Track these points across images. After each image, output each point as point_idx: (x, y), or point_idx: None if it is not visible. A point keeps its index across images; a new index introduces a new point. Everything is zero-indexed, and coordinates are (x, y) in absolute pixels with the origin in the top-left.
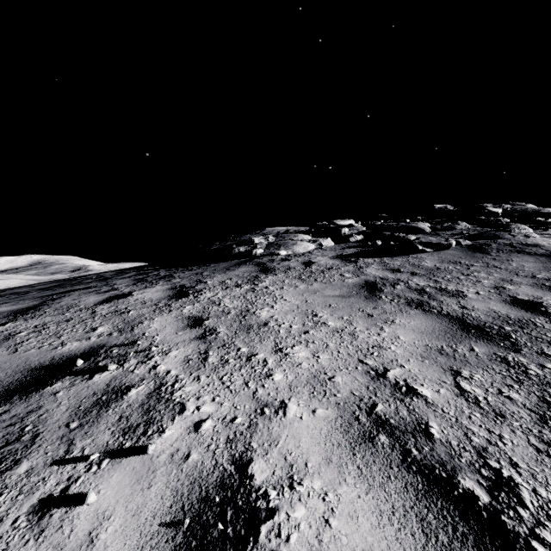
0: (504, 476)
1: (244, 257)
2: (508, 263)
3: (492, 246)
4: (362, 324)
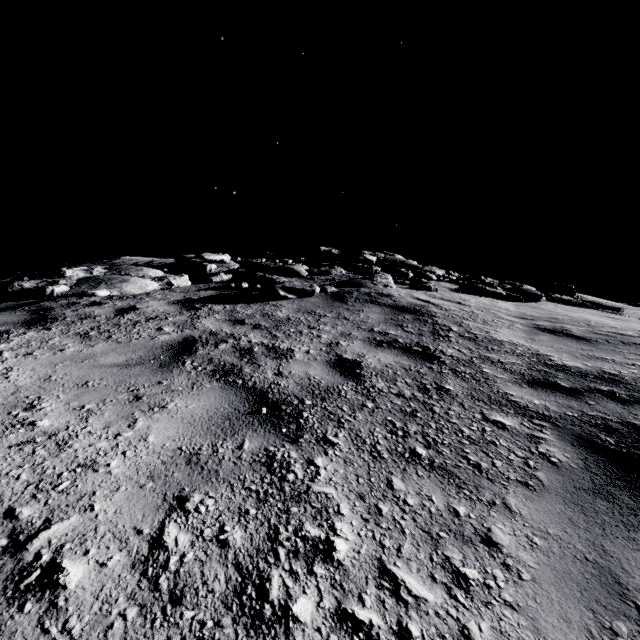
0: None
1: (29, 298)
2: (357, 314)
3: (353, 295)
4: (108, 416)
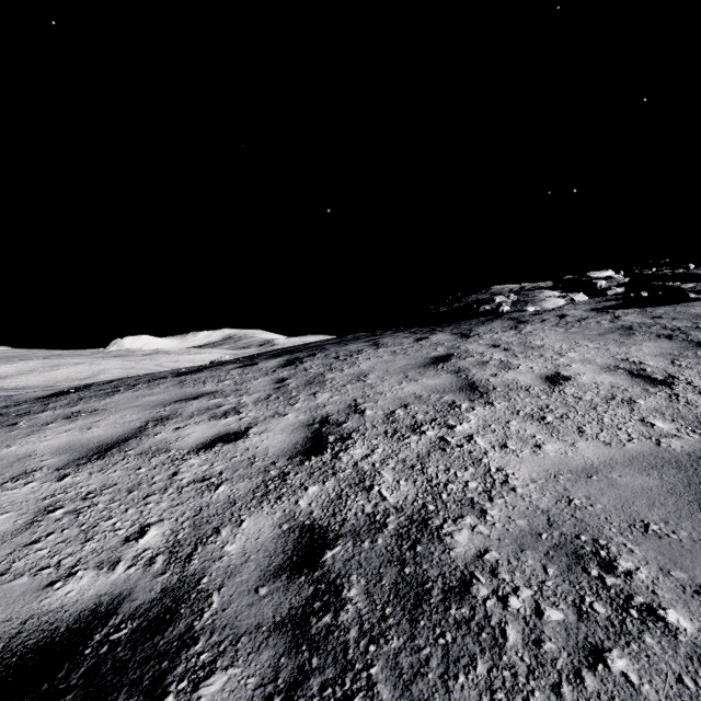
0: (674, 376)
1: (490, 315)
2: None
3: None
4: (615, 346)
